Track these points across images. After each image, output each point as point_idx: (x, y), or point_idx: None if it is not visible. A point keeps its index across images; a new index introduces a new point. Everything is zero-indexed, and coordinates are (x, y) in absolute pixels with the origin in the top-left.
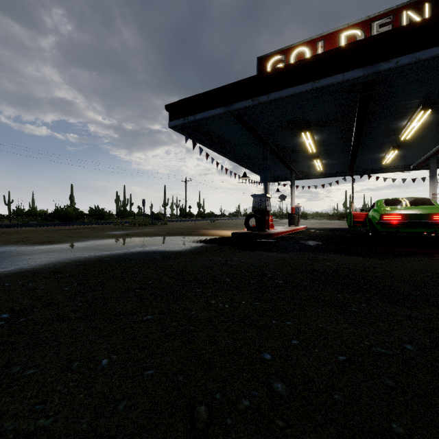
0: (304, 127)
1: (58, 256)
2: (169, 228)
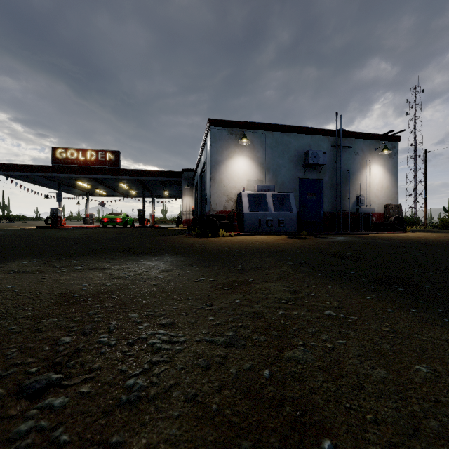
0: (77, 181)
1: None
2: None
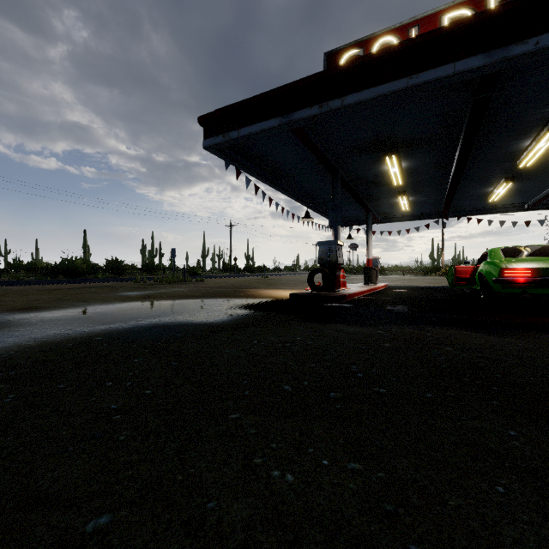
0: (390, 149)
1: (24, 334)
2: (205, 286)
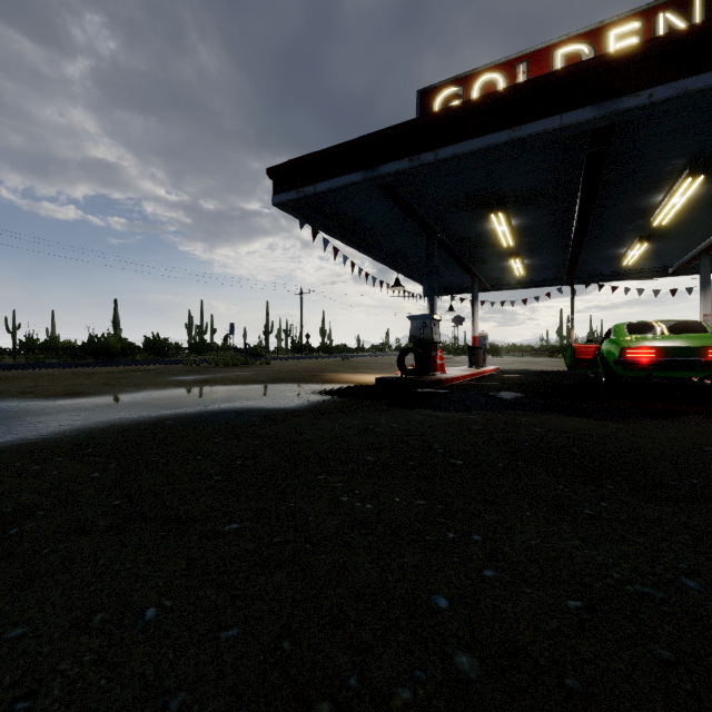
0: (495, 205)
1: (88, 418)
2: (273, 370)
